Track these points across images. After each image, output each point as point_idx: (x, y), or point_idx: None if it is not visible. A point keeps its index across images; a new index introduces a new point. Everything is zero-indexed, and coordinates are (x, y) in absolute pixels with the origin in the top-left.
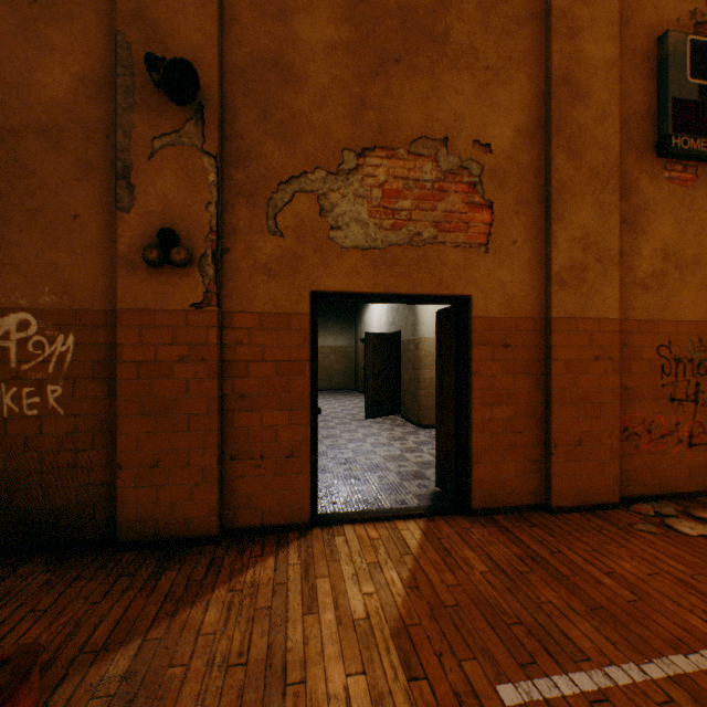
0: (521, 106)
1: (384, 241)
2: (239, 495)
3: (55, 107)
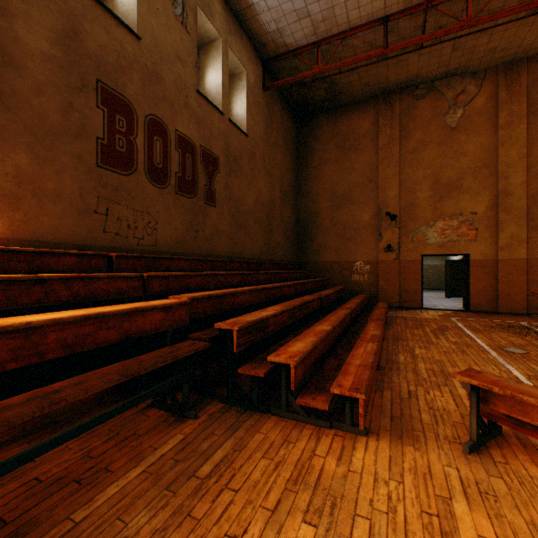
0: (487, 200)
1: (441, 241)
2: (403, 300)
3: (366, 222)
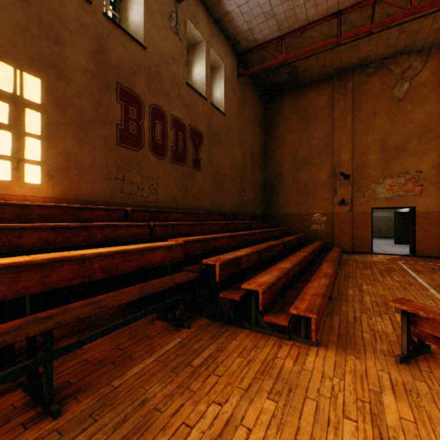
0: (432, 160)
1: (389, 196)
2: (355, 245)
3: (322, 181)
